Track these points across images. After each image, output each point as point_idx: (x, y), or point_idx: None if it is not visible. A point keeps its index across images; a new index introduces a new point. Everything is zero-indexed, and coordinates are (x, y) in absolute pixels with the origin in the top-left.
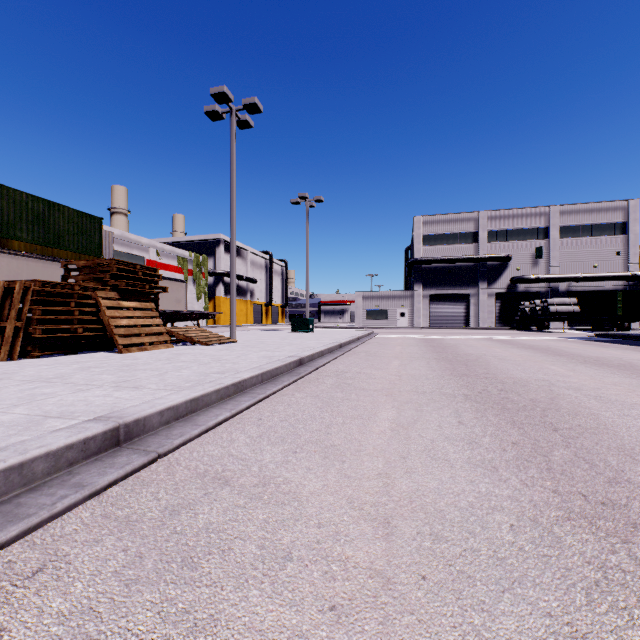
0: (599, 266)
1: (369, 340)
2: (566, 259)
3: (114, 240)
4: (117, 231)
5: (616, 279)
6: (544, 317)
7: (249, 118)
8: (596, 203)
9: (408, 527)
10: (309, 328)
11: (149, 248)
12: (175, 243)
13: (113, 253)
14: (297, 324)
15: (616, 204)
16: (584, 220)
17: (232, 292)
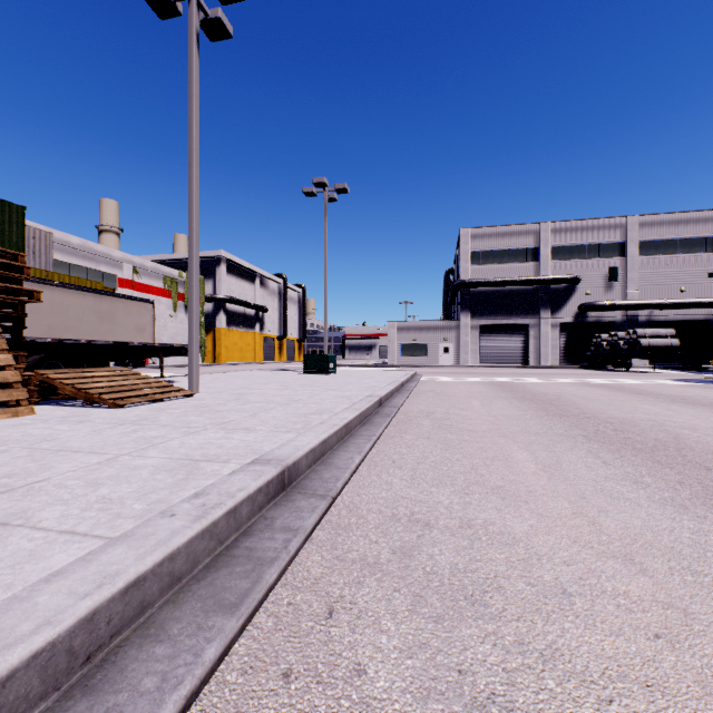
0: (687, 290)
1: (417, 386)
2: (647, 282)
3: (72, 251)
4: (76, 239)
5: (709, 306)
6: (631, 353)
7: (224, 16)
8: (683, 213)
9: None
10: (328, 368)
11: (123, 264)
12: (165, 262)
13: (71, 268)
14: (311, 362)
15: (708, 214)
16: (669, 234)
17: (191, 308)
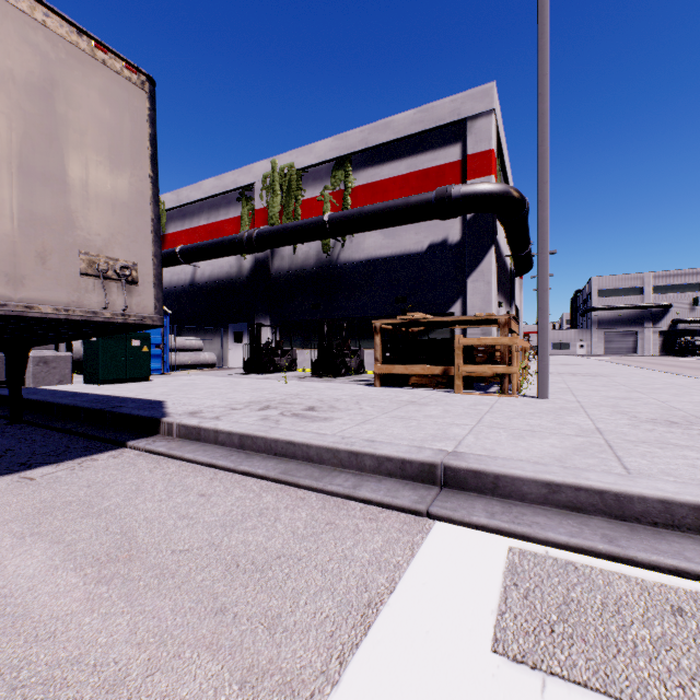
0: None
1: None
2: None
3: None
4: None
5: None
6: (692, 348)
7: None
8: None
9: (635, 364)
10: None
11: None
12: None
13: None
14: None
15: None
16: None
17: None
